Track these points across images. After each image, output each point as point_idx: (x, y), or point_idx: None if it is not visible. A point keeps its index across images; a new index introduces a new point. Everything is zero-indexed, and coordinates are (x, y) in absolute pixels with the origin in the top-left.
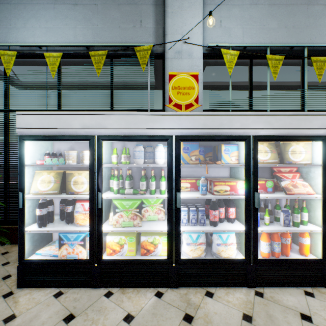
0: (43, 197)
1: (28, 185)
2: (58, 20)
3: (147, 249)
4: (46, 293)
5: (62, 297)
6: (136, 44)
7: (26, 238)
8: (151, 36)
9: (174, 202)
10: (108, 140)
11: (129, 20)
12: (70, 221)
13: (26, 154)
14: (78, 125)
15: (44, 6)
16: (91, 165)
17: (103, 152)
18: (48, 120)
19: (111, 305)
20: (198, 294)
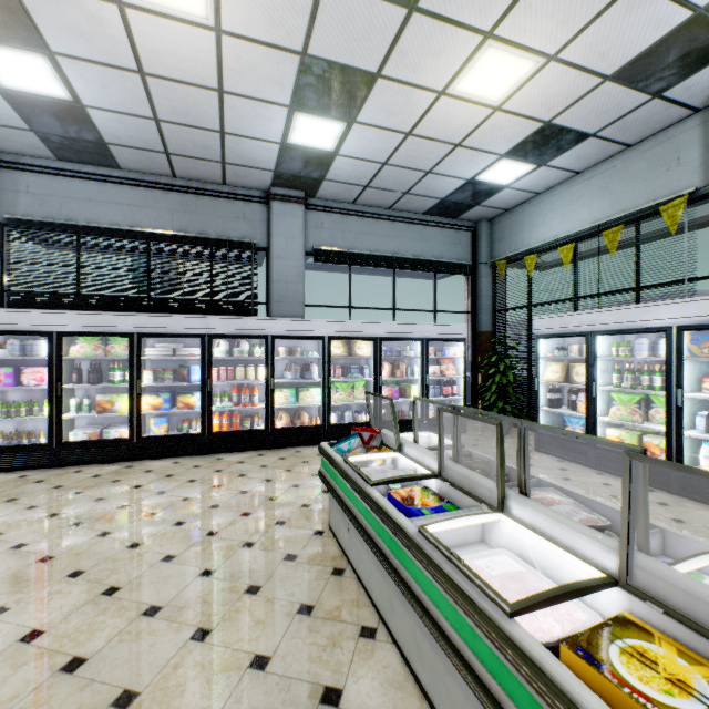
0: (551, 383)
1: (541, 374)
2: (573, 203)
3: (650, 452)
4: (551, 458)
5: (562, 463)
6: (665, 199)
7: (540, 416)
8: (695, 173)
9: (674, 400)
10: (602, 335)
11: (659, 165)
12: (573, 409)
13: (540, 349)
14: (575, 324)
15: (560, 195)
16: (587, 358)
17: (603, 345)
18: (554, 321)
19: (597, 477)
20: (700, 506)
